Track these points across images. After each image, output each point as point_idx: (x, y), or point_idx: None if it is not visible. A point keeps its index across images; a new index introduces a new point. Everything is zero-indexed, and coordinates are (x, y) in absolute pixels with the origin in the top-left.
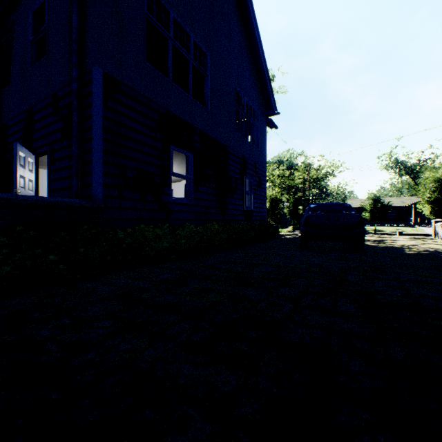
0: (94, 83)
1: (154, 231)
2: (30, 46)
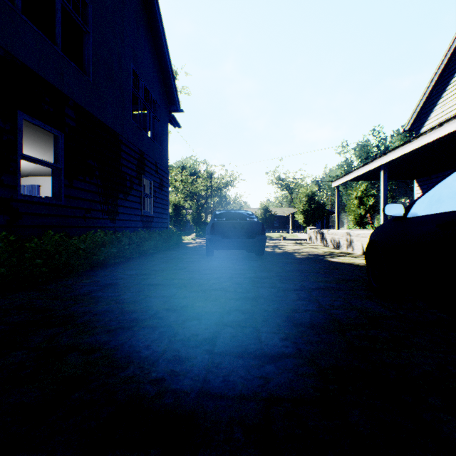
0: None
1: None
2: None
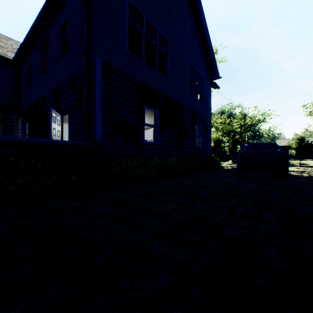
0: (96, 68)
1: (133, 162)
2: (58, 47)
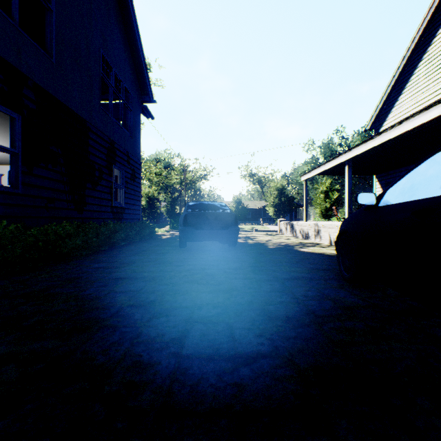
0: None
1: None
2: None
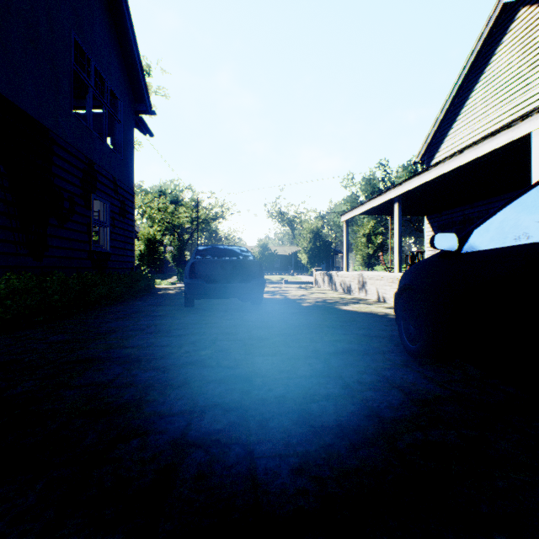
0: None
1: None
2: None
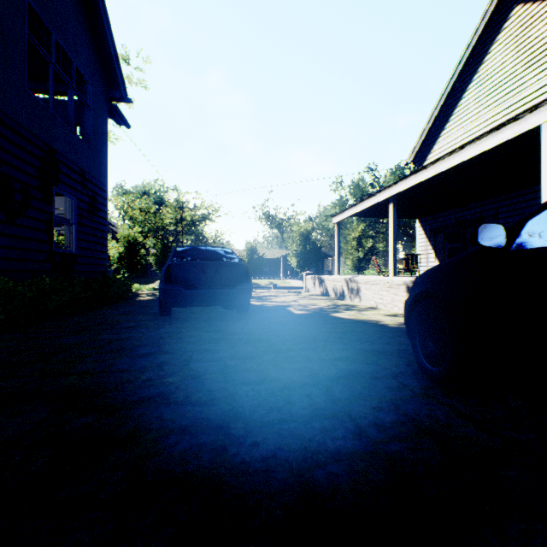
0: None
1: None
2: None
